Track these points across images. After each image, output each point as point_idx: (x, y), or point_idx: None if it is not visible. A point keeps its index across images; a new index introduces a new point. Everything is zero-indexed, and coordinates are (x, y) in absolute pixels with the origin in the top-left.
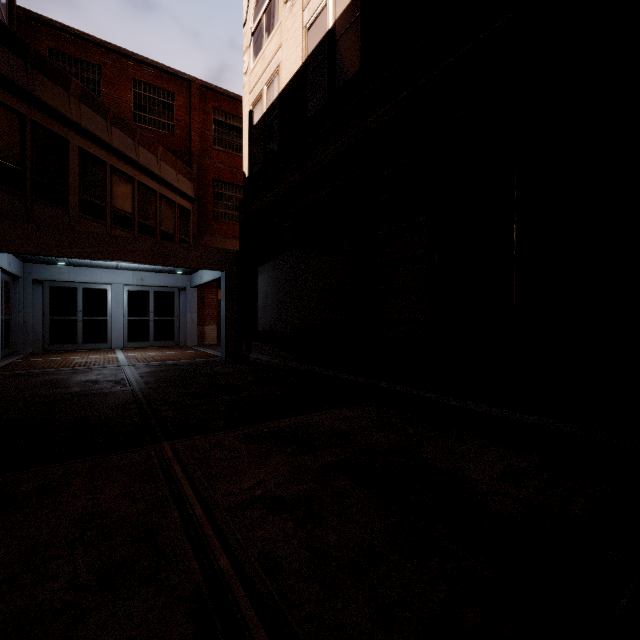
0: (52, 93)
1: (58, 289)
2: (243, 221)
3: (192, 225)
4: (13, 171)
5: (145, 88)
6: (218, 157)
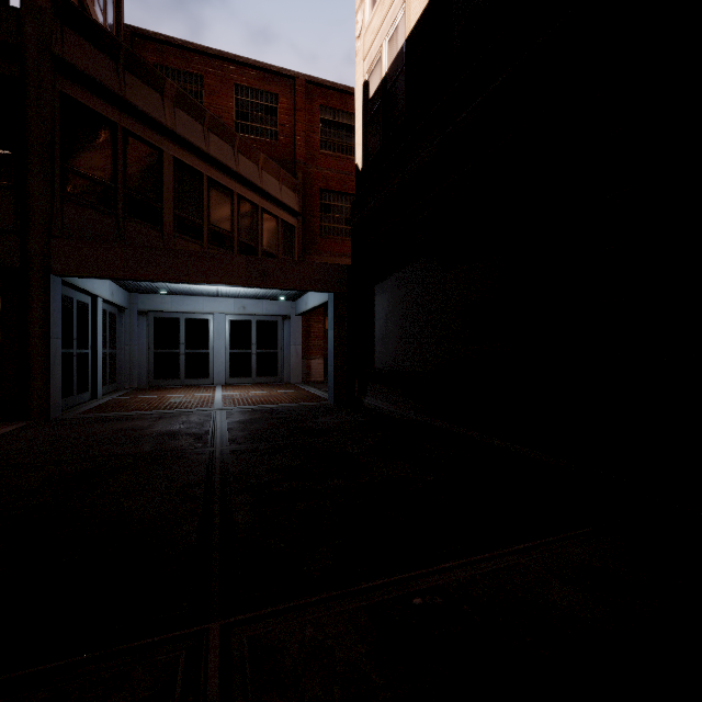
0: (145, 97)
1: (162, 320)
2: (355, 227)
3: (297, 243)
4: (104, 187)
5: (247, 93)
6: (325, 163)
